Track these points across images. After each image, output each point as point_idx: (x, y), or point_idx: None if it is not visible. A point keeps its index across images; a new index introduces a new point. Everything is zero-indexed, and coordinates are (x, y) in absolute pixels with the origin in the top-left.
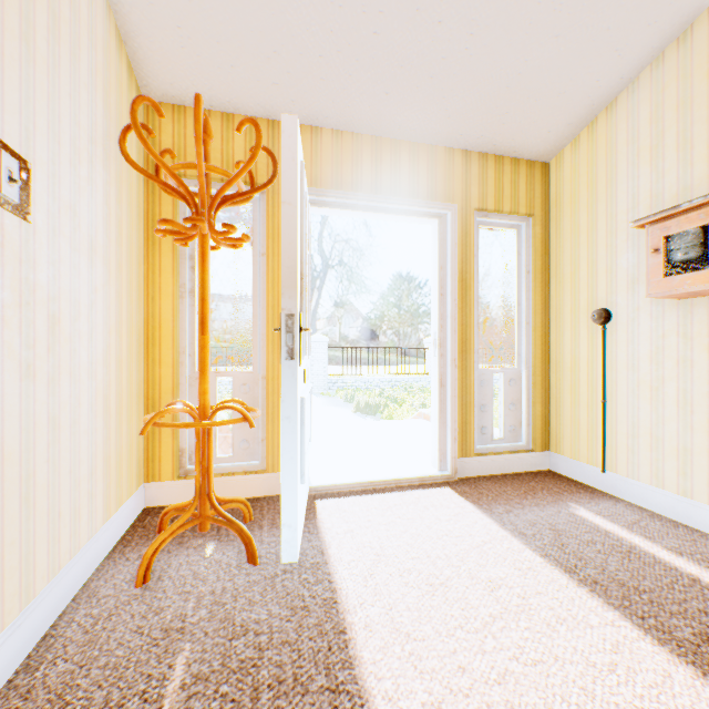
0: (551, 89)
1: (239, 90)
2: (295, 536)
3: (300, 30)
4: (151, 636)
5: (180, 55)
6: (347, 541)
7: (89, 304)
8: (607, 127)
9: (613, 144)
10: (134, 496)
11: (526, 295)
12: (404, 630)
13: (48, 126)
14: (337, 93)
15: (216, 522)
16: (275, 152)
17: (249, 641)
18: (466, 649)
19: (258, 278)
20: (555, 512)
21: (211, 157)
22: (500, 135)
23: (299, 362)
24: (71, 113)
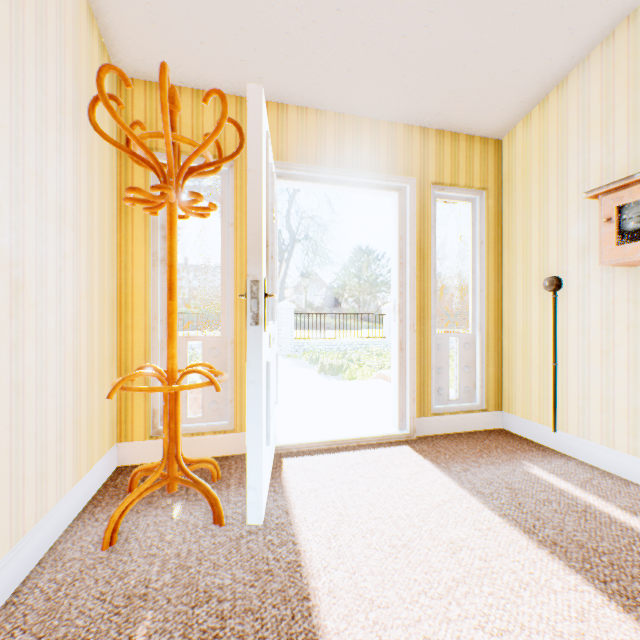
0: (505, 67)
1: (208, 67)
2: (260, 498)
3: (266, 7)
4: (113, 603)
5: (150, 32)
6: (311, 500)
7: (57, 270)
8: (558, 105)
9: (563, 120)
10: (106, 456)
11: (480, 264)
12: (368, 597)
13: (10, 91)
14: (302, 70)
15: (184, 483)
16: (243, 127)
17: (212, 609)
18: (431, 617)
19: (227, 247)
20: (510, 470)
21: (181, 132)
22: (456, 113)
23: (264, 328)
24: (37, 80)
